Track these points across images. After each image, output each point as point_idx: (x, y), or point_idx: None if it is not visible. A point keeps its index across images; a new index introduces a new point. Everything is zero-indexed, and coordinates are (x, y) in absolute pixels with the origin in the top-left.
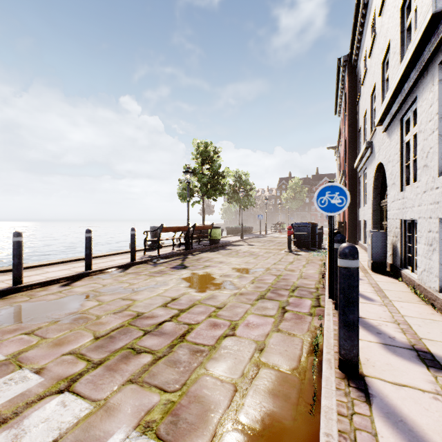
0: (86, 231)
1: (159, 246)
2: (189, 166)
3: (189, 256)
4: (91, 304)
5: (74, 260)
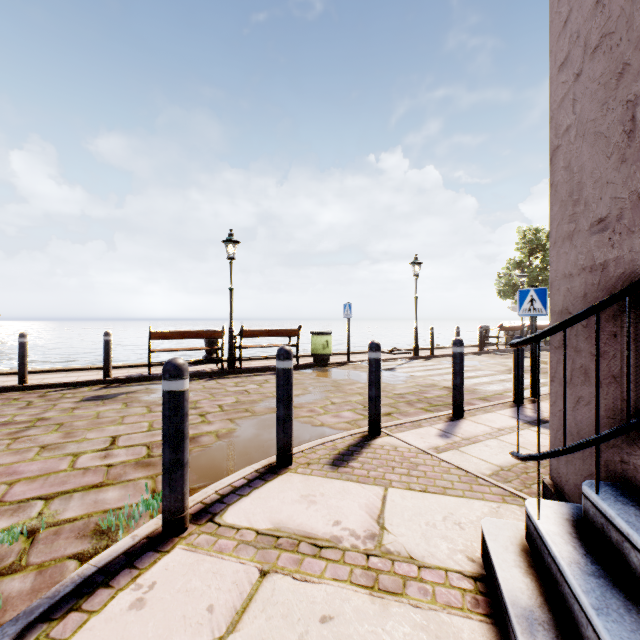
0: (456, 328)
1: (490, 344)
2: (513, 259)
3: (525, 352)
4: (483, 363)
5: (435, 348)
